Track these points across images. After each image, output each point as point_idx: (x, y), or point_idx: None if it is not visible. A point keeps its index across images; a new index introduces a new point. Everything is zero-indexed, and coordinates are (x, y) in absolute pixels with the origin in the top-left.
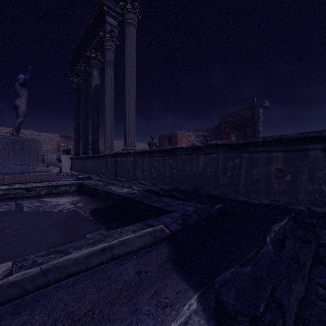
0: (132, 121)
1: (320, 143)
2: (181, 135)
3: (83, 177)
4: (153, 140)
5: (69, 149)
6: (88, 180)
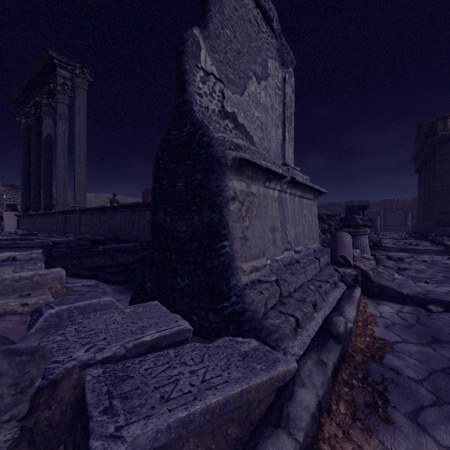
0: (82, 180)
1: None
2: None
3: (27, 233)
4: (115, 198)
5: (15, 204)
6: (33, 236)
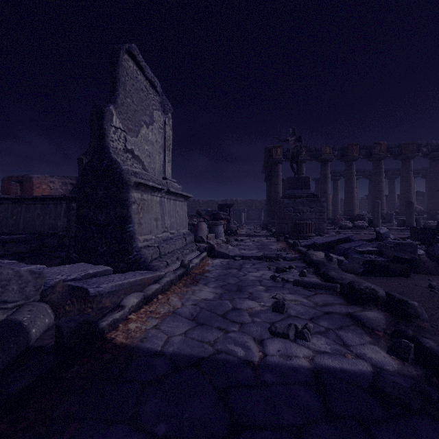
0: None
1: (52, 201)
2: (40, 180)
3: None
4: None
5: None
6: None
